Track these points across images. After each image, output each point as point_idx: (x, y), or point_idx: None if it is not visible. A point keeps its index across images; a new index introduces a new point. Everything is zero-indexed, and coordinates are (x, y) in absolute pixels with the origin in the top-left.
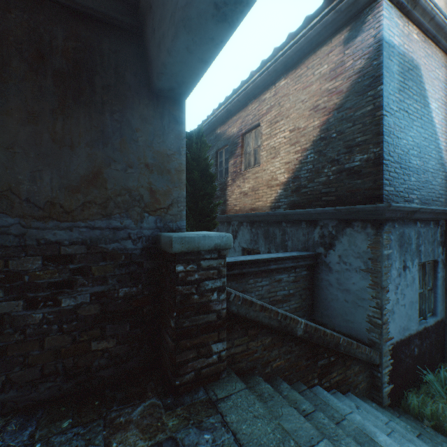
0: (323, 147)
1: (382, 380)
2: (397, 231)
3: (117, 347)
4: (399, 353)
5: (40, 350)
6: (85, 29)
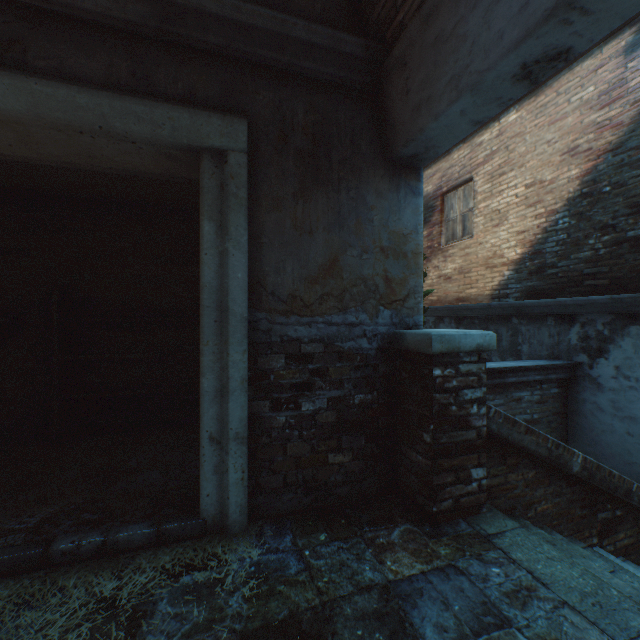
0: (585, 208)
1: None
2: None
3: (352, 463)
4: None
5: (283, 456)
6: (322, 99)
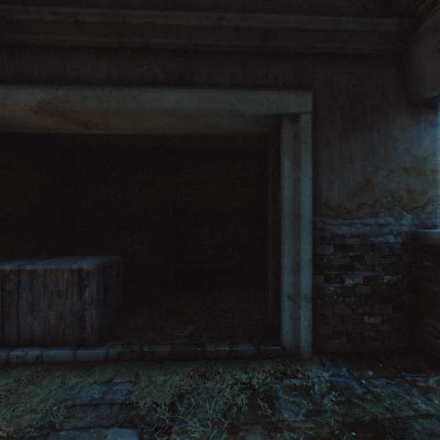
0: None
1: None
2: None
3: (381, 324)
4: None
5: (331, 313)
6: (359, 67)
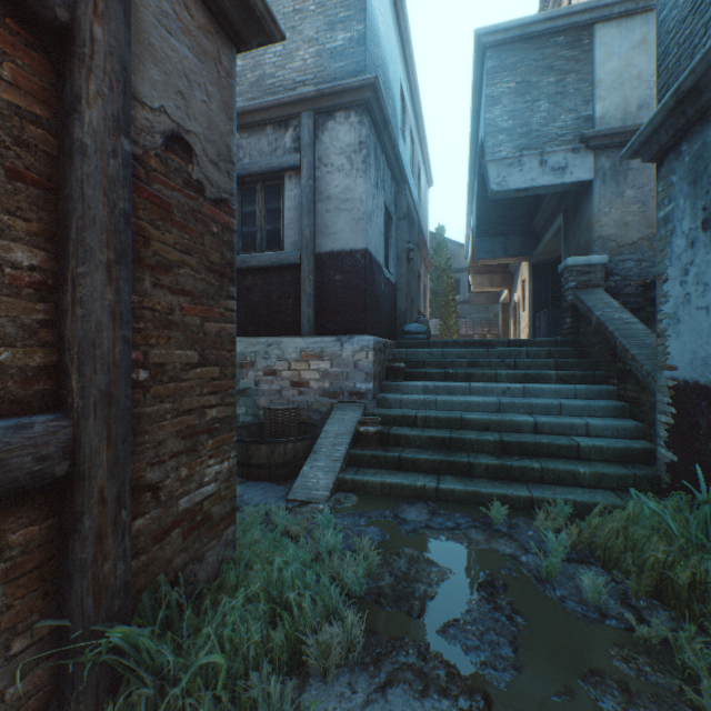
0: None
1: (655, 430)
2: (685, 157)
3: None
4: (690, 409)
5: None
6: None
